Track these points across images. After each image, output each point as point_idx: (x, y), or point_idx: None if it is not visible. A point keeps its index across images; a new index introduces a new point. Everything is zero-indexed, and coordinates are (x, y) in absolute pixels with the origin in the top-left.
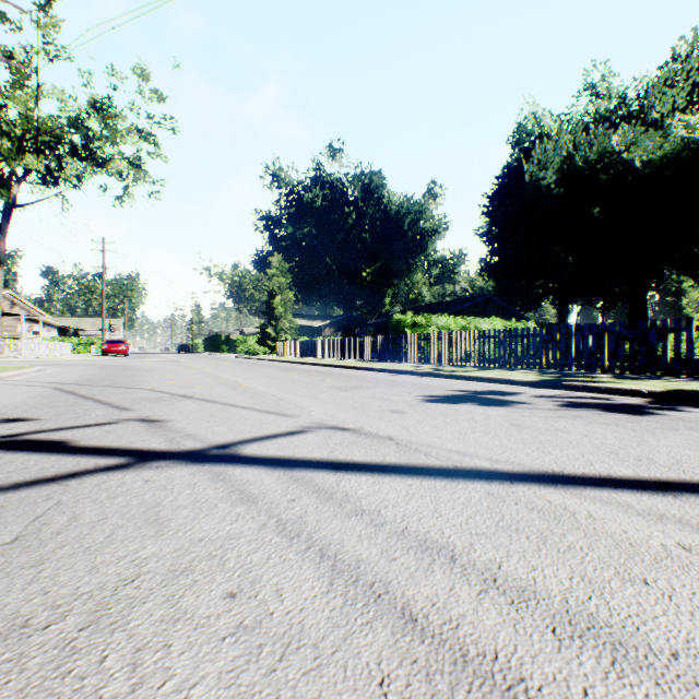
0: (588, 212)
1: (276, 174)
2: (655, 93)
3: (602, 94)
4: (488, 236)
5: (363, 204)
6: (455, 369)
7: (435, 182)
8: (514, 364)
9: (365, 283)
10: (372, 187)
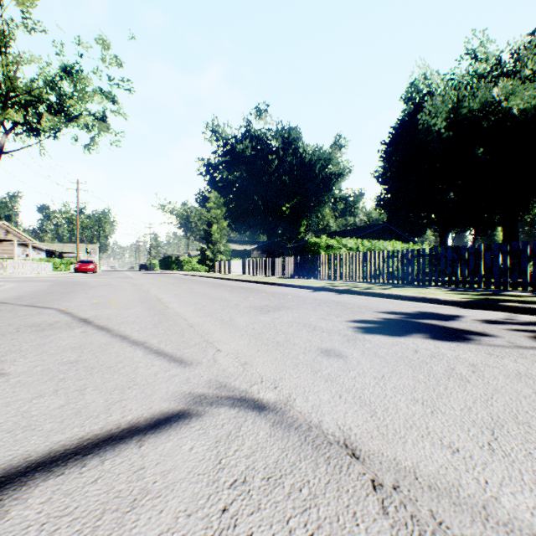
0: (472, 152)
1: (215, 130)
2: (528, 53)
3: (480, 58)
4: (383, 178)
5: (283, 153)
6: (370, 286)
7: (340, 136)
8: (422, 281)
9: (285, 215)
10: (291, 139)
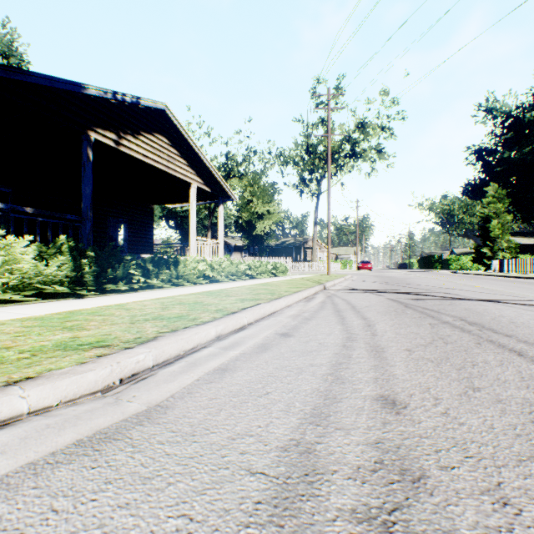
0: None
1: (489, 107)
2: None
3: None
4: None
5: None
6: None
7: None
8: None
9: None
10: None
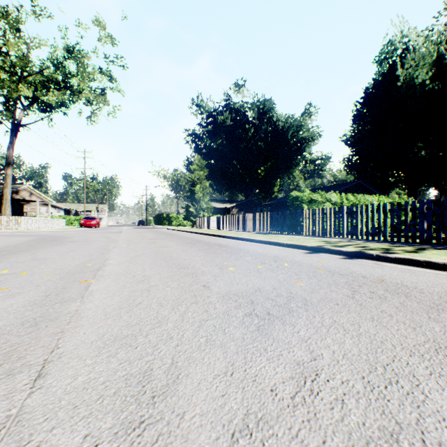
0: None
1: (199, 104)
2: None
3: None
4: (351, 141)
5: (258, 122)
6: (384, 247)
7: (310, 104)
8: (446, 239)
9: (260, 177)
10: (265, 110)
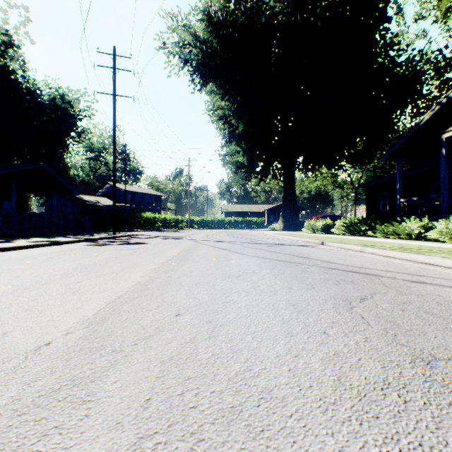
0: None
1: None
2: None
3: None
4: None
5: None
6: None
7: None
8: None
9: None
10: None
